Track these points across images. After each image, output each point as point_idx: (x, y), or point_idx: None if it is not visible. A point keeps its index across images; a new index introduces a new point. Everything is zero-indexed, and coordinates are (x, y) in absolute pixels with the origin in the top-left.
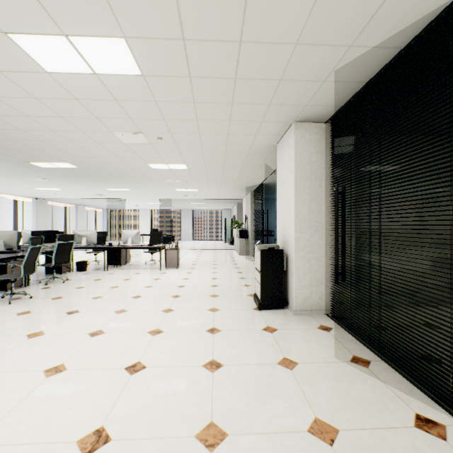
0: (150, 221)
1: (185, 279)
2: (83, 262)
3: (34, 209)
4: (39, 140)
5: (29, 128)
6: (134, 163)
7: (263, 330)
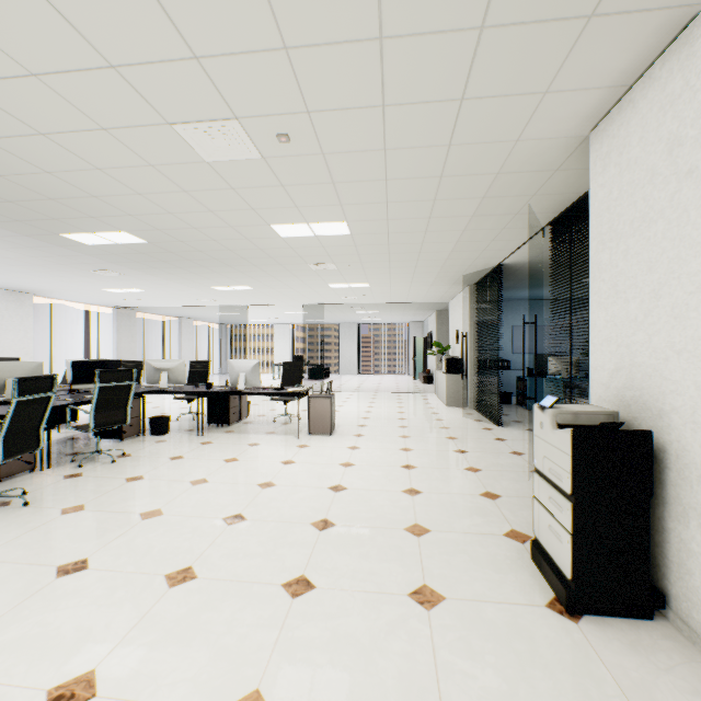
0: (290, 343)
1: (344, 467)
2: (160, 419)
3: (115, 325)
4: (40, 170)
5: None
6: (243, 224)
7: None
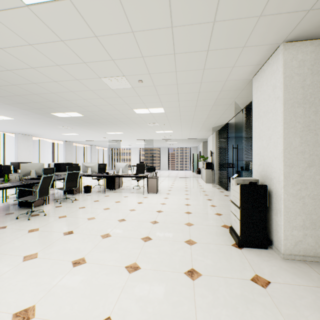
0: (138, 156)
1: (162, 204)
2: (88, 186)
3: (64, 149)
4: (50, 92)
5: (39, 81)
6: (122, 109)
7: (252, 281)
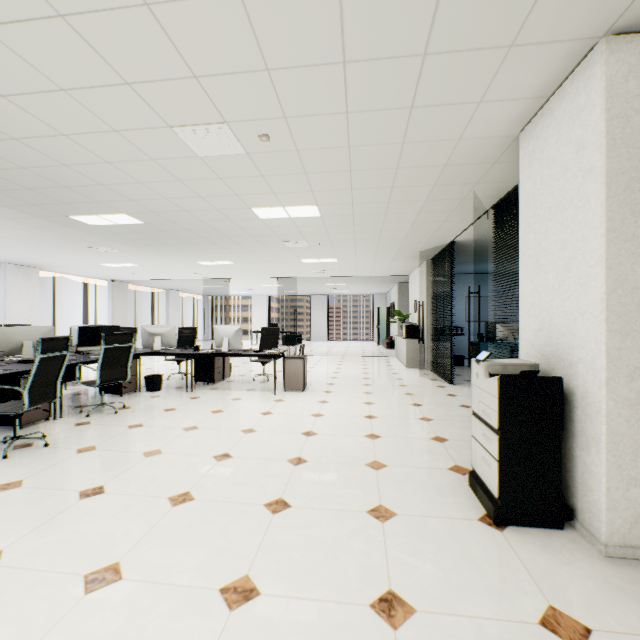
0: (267, 313)
1: (315, 417)
2: (154, 377)
3: (110, 296)
4: (58, 164)
5: (25, 132)
6: (227, 207)
7: (544, 627)
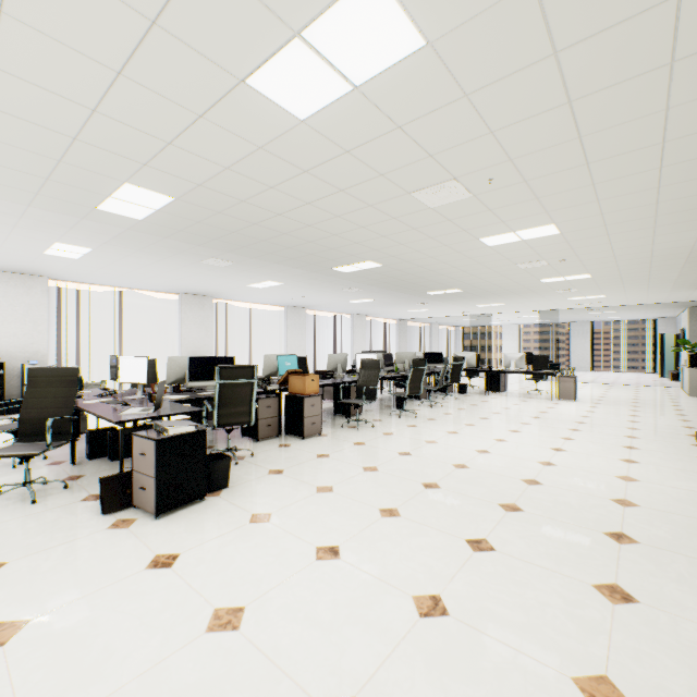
0: (517, 341)
1: (588, 412)
2: (463, 385)
3: (397, 331)
4: (448, 278)
5: (448, 273)
6: (522, 281)
7: (696, 457)
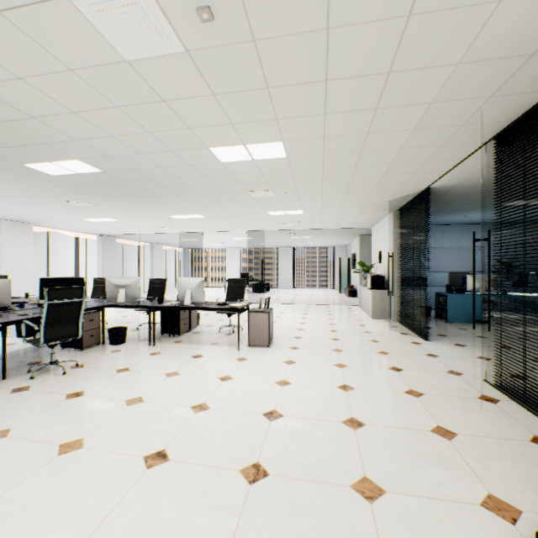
0: (239, 263)
1: (280, 386)
2: (117, 330)
3: (99, 249)
4: None
5: None
6: (182, 147)
7: None
